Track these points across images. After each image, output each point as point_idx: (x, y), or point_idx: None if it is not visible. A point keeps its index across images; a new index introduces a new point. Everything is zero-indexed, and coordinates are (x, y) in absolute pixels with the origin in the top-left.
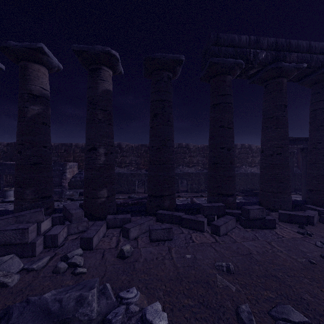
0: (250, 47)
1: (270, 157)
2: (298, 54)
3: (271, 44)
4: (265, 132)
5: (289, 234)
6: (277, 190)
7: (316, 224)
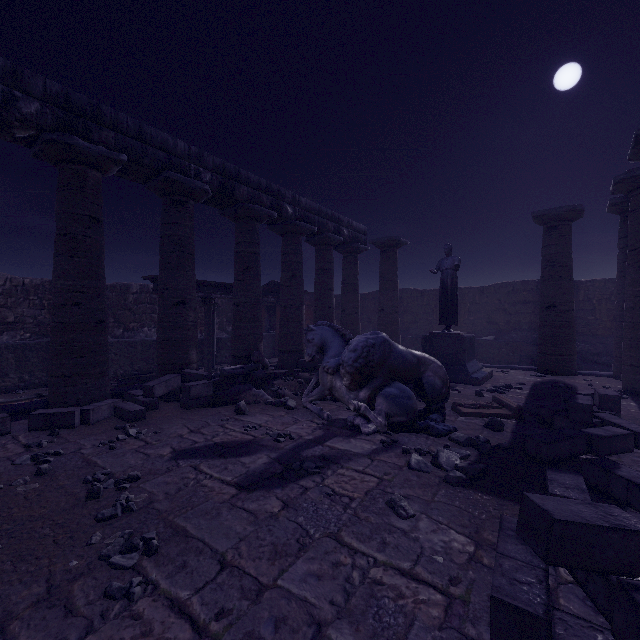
0: None
1: (60, 310)
2: (119, 136)
3: (55, 94)
4: (55, 261)
5: None
6: (72, 370)
7: (101, 421)
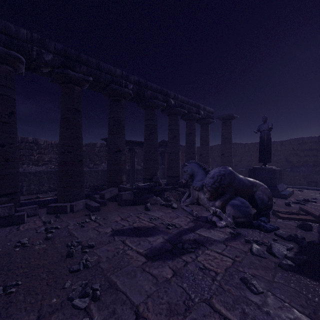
0: (33, 44)
1: (62, 155)
2: (89, 68)
3: (59, 50)
4: (60, 131)
5: (31, 226)
6: (67, 184)
7: (79, 211)
